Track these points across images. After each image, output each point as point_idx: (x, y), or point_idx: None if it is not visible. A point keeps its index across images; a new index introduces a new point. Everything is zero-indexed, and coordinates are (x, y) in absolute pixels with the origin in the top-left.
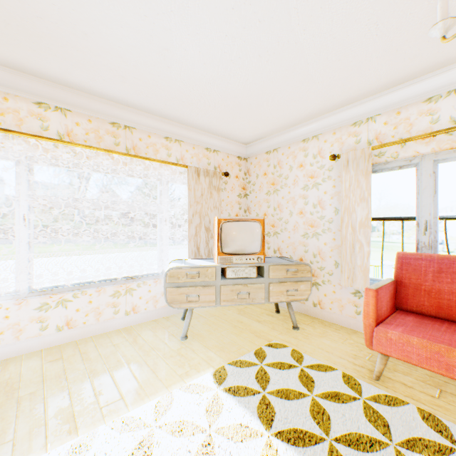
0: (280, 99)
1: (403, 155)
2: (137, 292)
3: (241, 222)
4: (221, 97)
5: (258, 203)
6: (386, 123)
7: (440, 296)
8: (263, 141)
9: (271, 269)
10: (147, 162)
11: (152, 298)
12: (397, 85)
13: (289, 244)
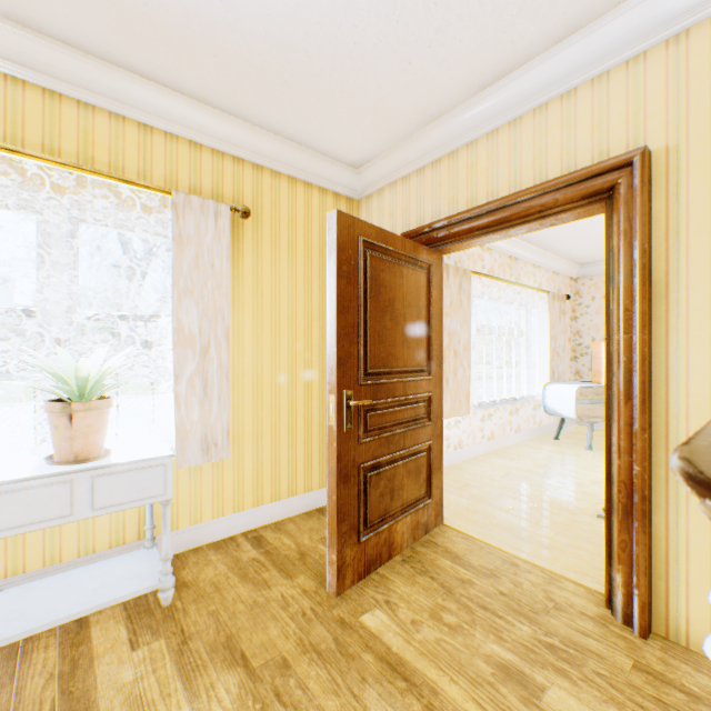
0: None
1: None
2: (519, 412)
3: None
4: None
5: (593, 327)
6: None
7: None
8: None
9: None
10: (523, 289)
11: (526, 419)
12: None
13: None
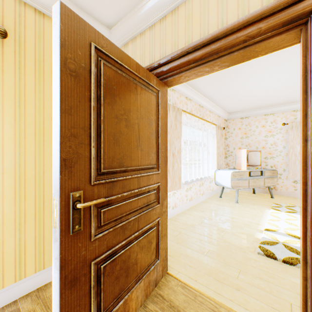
0: (270, 99)
1: None
2: (204, 185)
3: (254, 152)
4: (249, 97)
5: (234, 142)
6: None
7: None
8: (240, 113)
9: (265, 172)
10: (205, 123)
11: (206, 188)
12: None
13: None
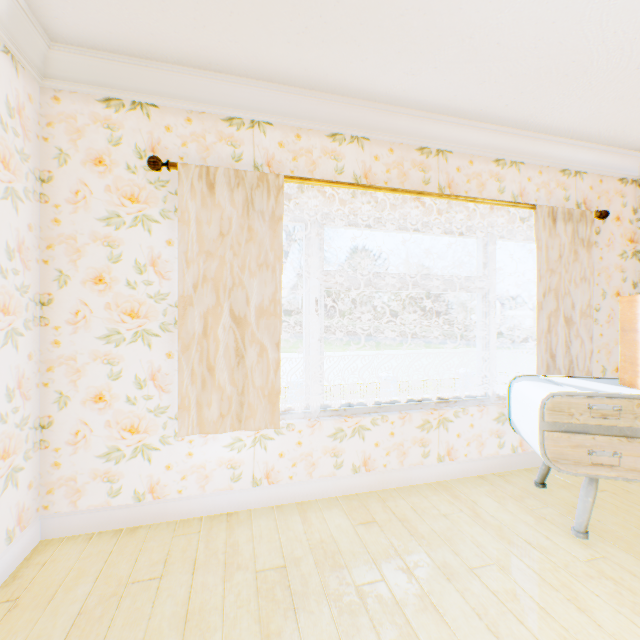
0: None
1: None
2: (453, 425)
3: None
4: None
5: None
6: None
7: None
8: None
9: None
10: (467, 206)
11: (475, 437)
12: None
13: None
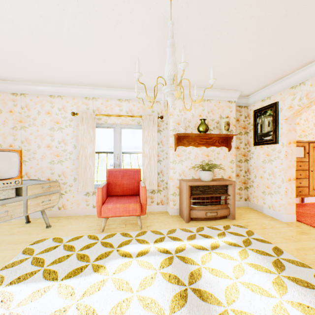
0: (38, 63)
1: (110, 122)
2: None
3: None
4: None
5: (2, 135)
6: (102, 104)
7: (124, 186)
8: (11, 83)
9: (29, 188)
10: None
11: None
12: (107, 87)
13: (38, 169)
